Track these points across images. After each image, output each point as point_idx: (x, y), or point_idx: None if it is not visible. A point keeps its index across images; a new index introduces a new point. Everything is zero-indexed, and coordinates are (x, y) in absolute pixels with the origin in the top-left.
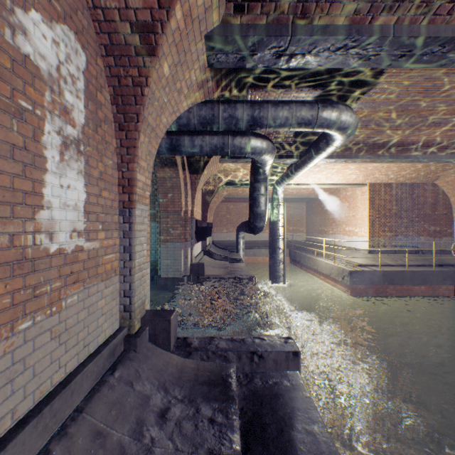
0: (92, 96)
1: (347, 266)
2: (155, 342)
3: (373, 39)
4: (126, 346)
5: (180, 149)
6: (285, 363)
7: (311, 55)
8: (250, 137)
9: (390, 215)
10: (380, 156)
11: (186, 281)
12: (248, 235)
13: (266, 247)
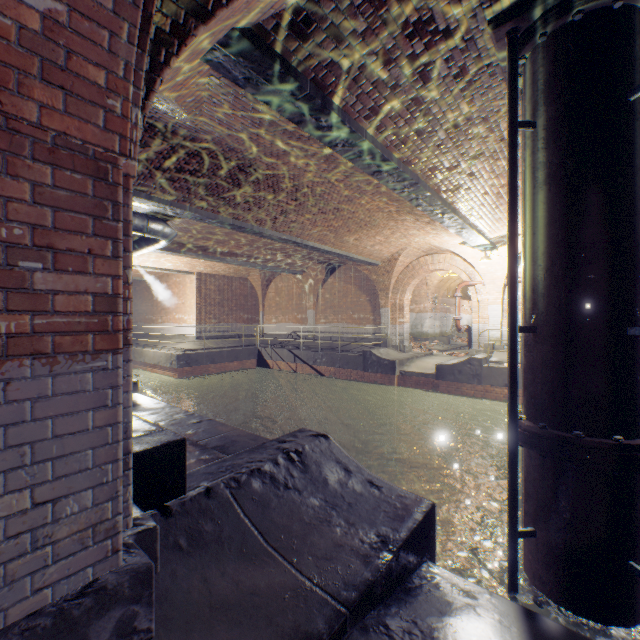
0: None
1: (176, 352)
2: None
3: (180, 210)
4: None
5: None
6: None
7: (146, 205)
8: None
9: (216, 304)
10: (201, 254)
11: None
12: None
13: None
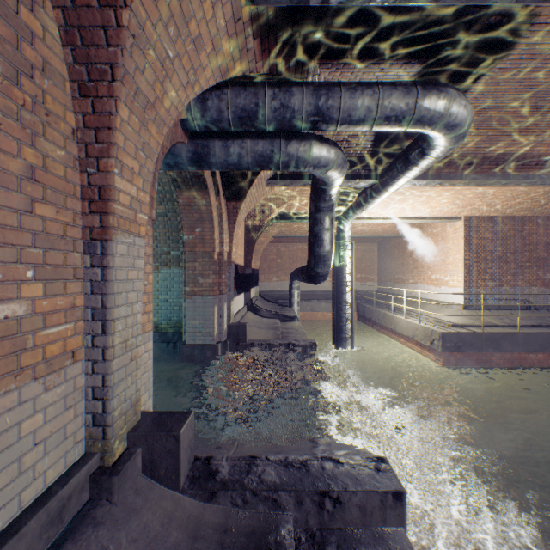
0: (3, 6)
1: (436, 326)
2: (152, 474)
3: None
4: (94, 492)
5: (209, 160)
6: (379, 513)
7: None
8: (312, 142)
9: (492, 259)
10: (490, 175)
11: (221, 349)
12: (304, 285)
13: (327, 300)
